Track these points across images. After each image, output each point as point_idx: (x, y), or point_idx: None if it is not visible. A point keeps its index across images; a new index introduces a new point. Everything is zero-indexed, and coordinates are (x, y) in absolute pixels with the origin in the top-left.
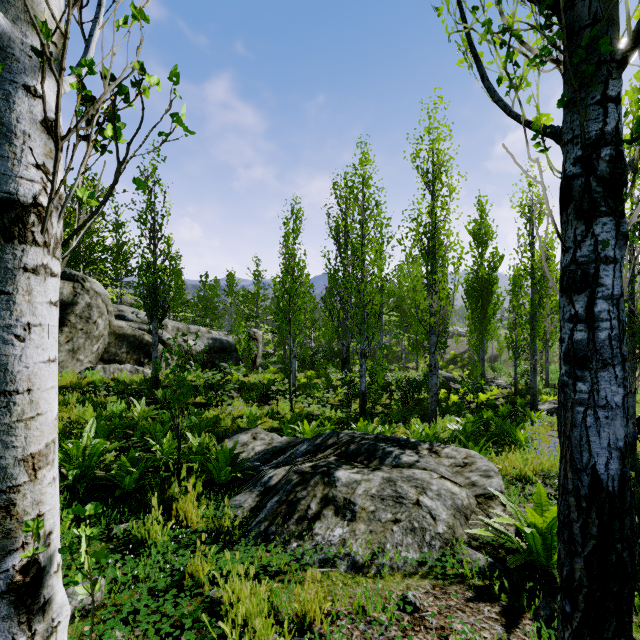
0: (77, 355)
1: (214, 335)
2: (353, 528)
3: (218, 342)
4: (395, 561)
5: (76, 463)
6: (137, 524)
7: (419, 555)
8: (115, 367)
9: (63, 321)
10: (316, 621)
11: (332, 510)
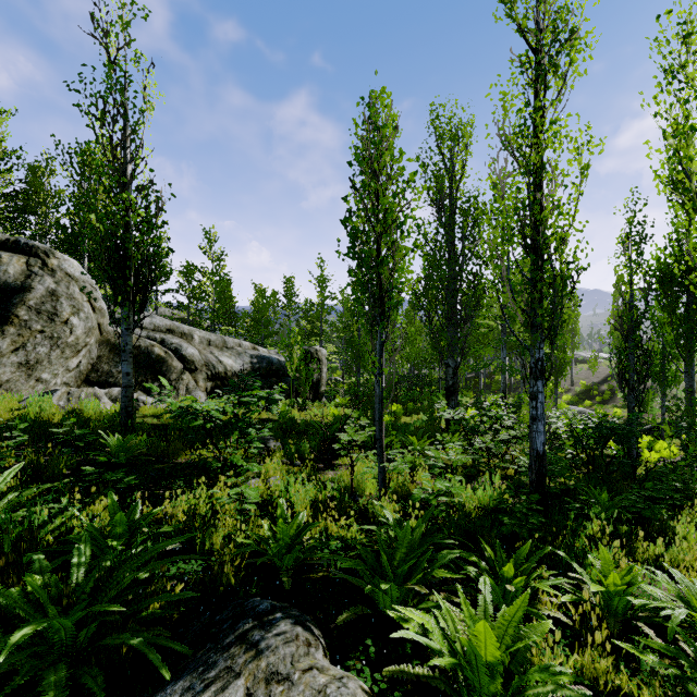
0: (37, 372)
1: (261, 352)
2: None
3: (265, 361)
4: None
5: None
6: None
7: None
8: (90, 392)
9: (6, 316)
10: None
11: None
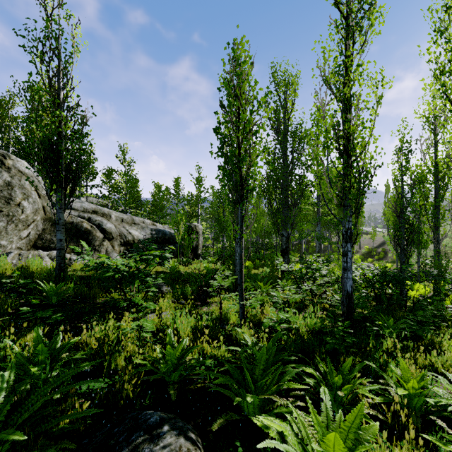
0: None
1: (158, 227)
2: None
3: (161, 233)
4: None
5: None
6: None
7: None
8: (35, 254)
9: None
10: None
11: None
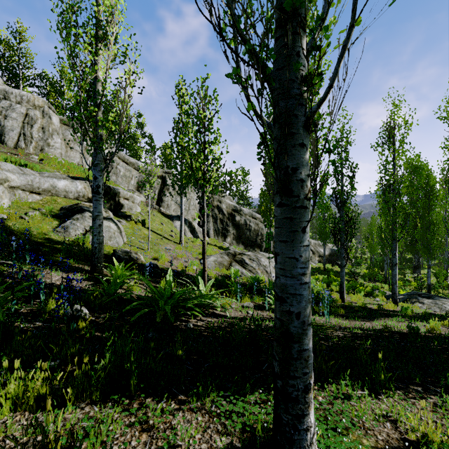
0: None
1: (330, 247)
2: (423, 305)
3: (333, 250)
4: (433, 310)
5: (347, 287)
6: (373, 297)
7: (439, 311)
8: None
9: None
10: (417, 308)
11: (418, 302)
